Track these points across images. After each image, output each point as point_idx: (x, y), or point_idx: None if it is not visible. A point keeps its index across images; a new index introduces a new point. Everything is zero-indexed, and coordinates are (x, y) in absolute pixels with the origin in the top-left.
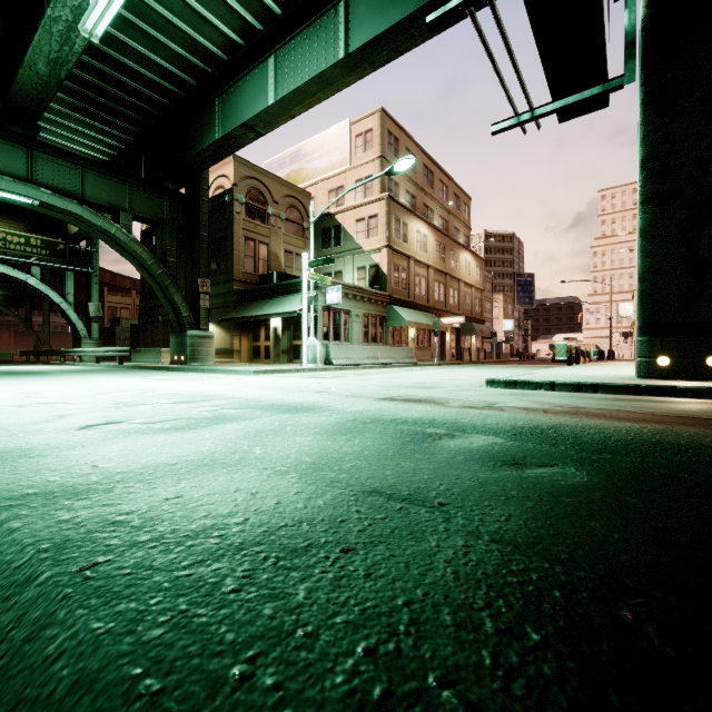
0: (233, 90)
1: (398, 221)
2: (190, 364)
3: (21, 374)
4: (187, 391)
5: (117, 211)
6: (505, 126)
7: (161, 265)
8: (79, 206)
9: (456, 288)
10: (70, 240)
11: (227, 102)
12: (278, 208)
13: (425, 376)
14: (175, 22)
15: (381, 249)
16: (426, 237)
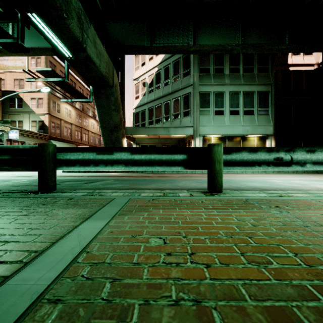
0: None
1: (55, 103)
2: None
3: None
4: None
5: None
6: (64, 100)
7: None
8: None
9: (87, 134)
10: None
11: None
12: None
13: None
14: None
15: (45, 114)
16: (71, 111)
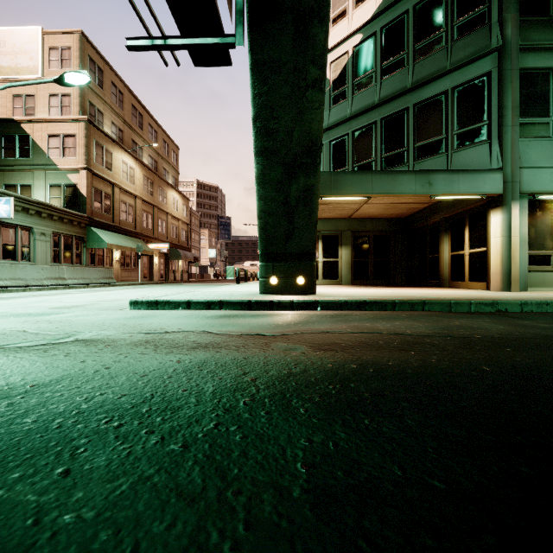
0: None
1: (101, 148)
2: None
3: None
4: None
5: None
6: (140, 44)
7: None
8: None
9: (165, 220)
10: None
11: None
12: None
13: (89, 298)
14: None
15: (79, 170)
16: (133, 170)
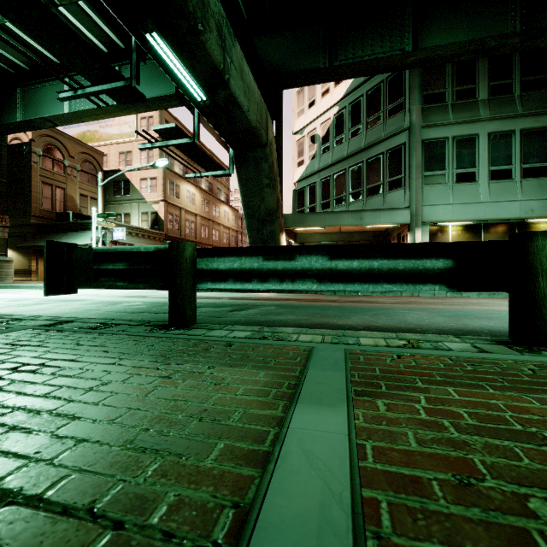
0: (33, 88)
1: (172, 184)
2: None
3: None
4: (9, 297)
5: None
6: (191, 176)
7: None
8: None
9: (218, 229)
10: None
11: (28, 95)
12: (74, 161)
13: None
14: None
15: (159, 202)
16: (194, 195)
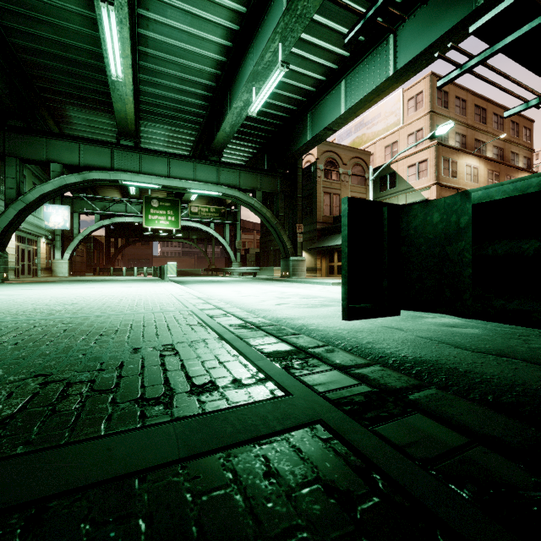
0: (318, 106)
1: (447, 161)
2: (292, 277)
3: (217, 282)
4: (301, 293)
5: (254, 191)
6: (516, 111)
7: (276, 218)
8: (238, 192)
9: None
10: (227, 207)
11: (314, 115)
12: (346, 168)
13: None
14: (287, 82)
15: (430, 187)
16: (477, 169)
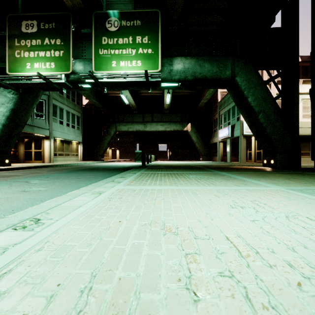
0: None
1: None
2: None
3: None
4: None
5: None
6: None
7: None
8: None
9: None
10: None
11: None
12: None
13: None
14: None
15: None
16: None
